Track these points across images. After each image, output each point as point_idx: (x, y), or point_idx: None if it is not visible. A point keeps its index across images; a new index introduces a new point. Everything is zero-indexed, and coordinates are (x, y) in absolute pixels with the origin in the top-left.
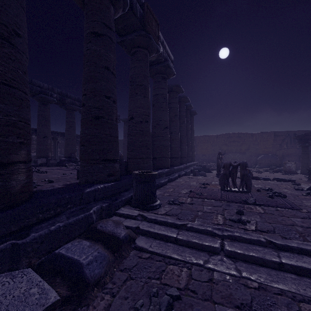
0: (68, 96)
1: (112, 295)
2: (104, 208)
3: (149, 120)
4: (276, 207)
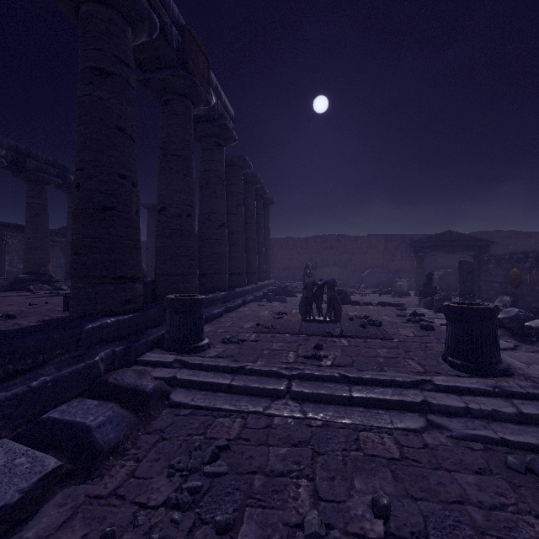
0: (32, 156)
1: (138, 460)
2: (117, 354)
3: (193, 213)
4: (365, 338)
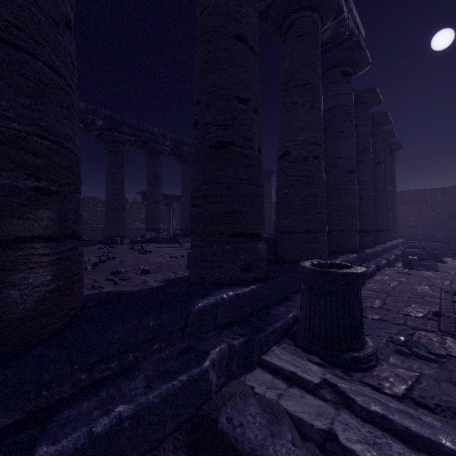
0: (184, 143)
1: None
2: (235, 350)
3: (321, 154)
4: None
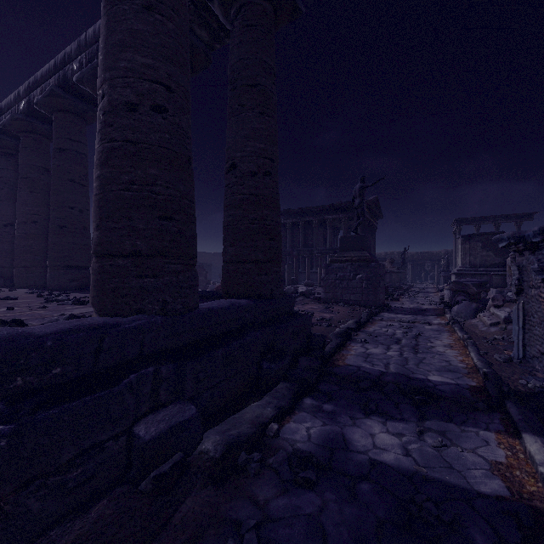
0: None
1: None
2: None
3: None
4: None
